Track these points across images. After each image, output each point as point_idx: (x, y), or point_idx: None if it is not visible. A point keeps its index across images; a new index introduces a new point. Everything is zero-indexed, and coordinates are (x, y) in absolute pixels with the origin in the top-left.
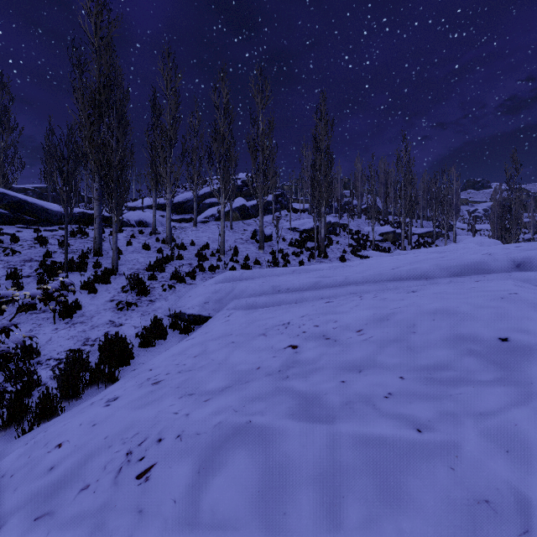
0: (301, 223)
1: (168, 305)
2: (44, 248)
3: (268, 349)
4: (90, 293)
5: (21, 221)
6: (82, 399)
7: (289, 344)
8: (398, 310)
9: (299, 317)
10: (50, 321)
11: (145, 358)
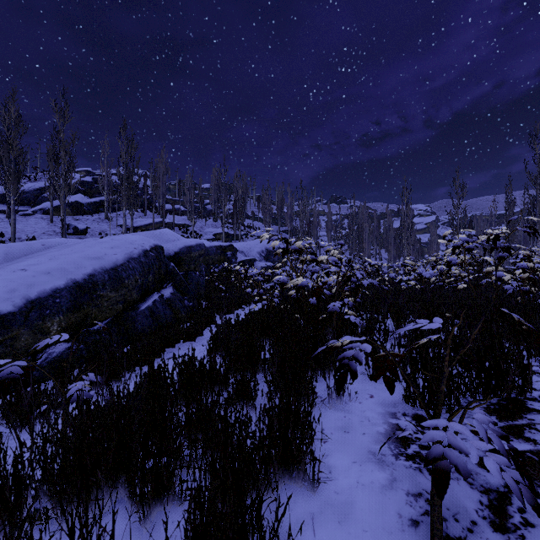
0: (133, 221)
1: None
2: None
3: None
4: None
5: None
6: None
7: None
8: None
9: None
10: None
11: None
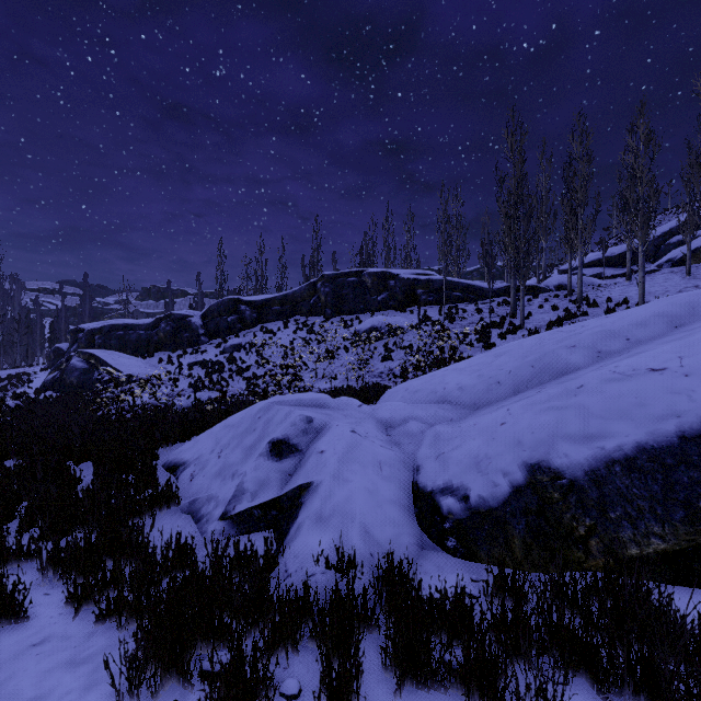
0: None
1: None
2: (480, 316)
3: None
4: (502, 339)
5: (467, 300)
6: None
7: None
8: None
9: None
10: (480, 351)
11: None
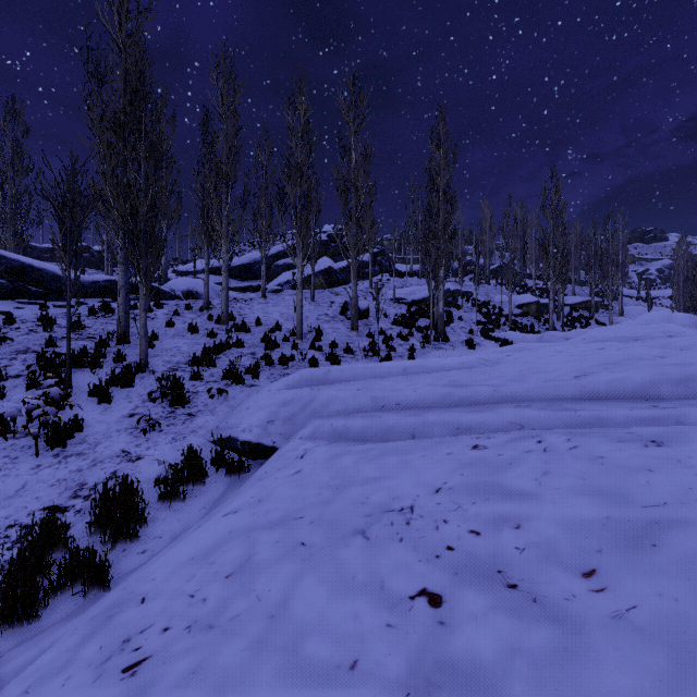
0: (409, 292)
1: (214, 422)
2: (49, 333)
3: (375, 590)
4: (101, 402)
5: (23, 294)
6: (41, 621)
7: (421, 585)
8: (667, 514)
9: (430, 492)
10: (32, 452)
11: (165, 526)
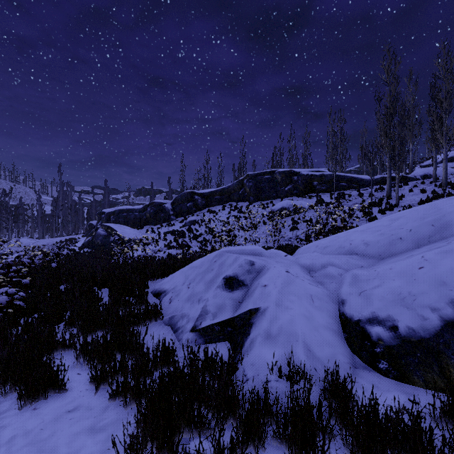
0: None
1: None
2: (362, 198)
3: None
4: (382, 214)
5: (351, 188)
6: None
7: None
8: None
9: None
10: (364, 223)
11: None
